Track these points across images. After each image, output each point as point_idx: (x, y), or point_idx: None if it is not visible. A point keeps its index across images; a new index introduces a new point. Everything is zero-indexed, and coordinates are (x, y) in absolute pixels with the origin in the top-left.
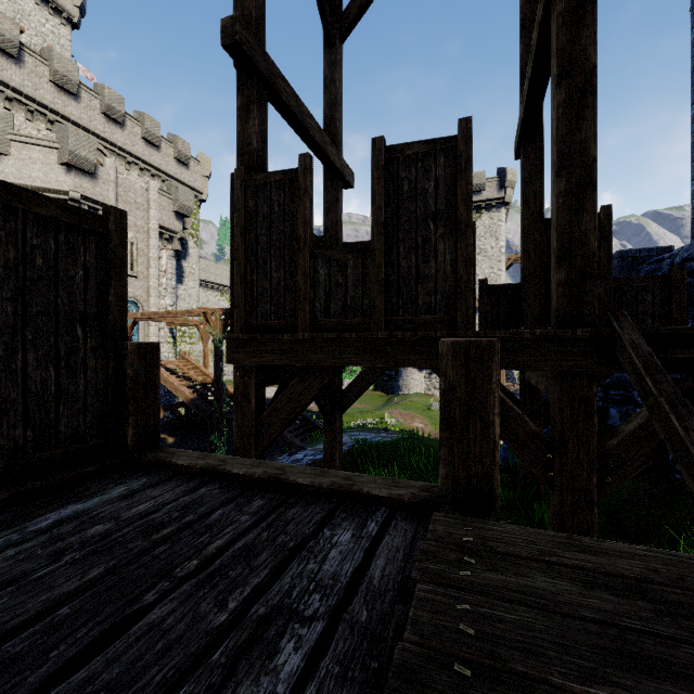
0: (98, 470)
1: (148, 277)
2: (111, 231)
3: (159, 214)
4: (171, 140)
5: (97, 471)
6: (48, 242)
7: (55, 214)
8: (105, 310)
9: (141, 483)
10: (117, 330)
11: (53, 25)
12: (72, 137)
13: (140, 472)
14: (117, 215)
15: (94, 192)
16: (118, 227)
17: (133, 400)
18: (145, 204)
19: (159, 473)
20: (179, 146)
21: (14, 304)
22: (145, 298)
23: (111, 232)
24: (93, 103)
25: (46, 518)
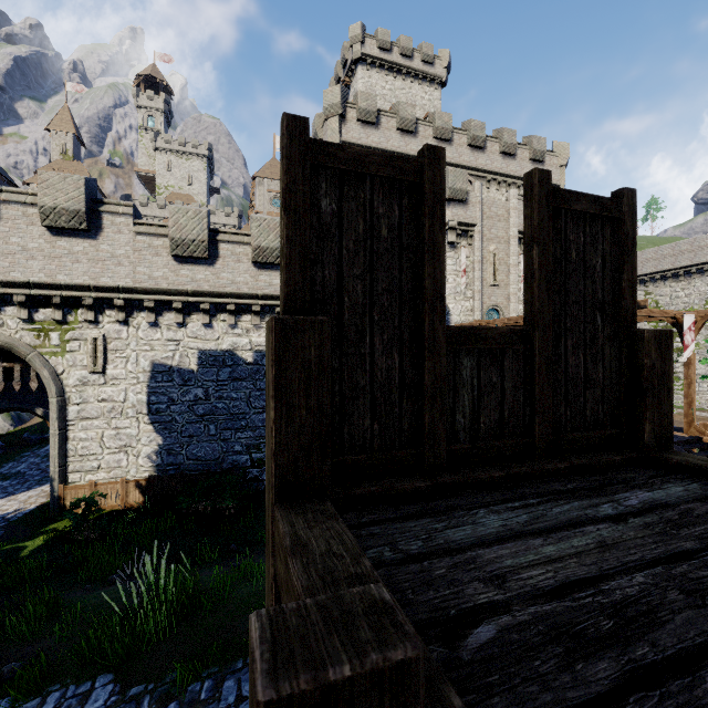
0: (622, 460)
1: (507, 284)
2: (623, 214)
3: (518, 220)
4: (526, 143)
5: (621, 461)
6: (578, 236)
7: (585, 207)
8: (616, 297)
9: (695, 487)
10: (628, 317)
11: (429, 94)
12: (451, 175)
13: (673, 474)
14: (628, 195)
15: (465, 216)
16: (629, 208)
17: (649, 393)
18: (505, 214)
19: (706, 481)
20: (534, 146)
21: (559, 295)
22: (505, 305)
23: (623, 215)
24: (462, 140)
25: (625, 497)
